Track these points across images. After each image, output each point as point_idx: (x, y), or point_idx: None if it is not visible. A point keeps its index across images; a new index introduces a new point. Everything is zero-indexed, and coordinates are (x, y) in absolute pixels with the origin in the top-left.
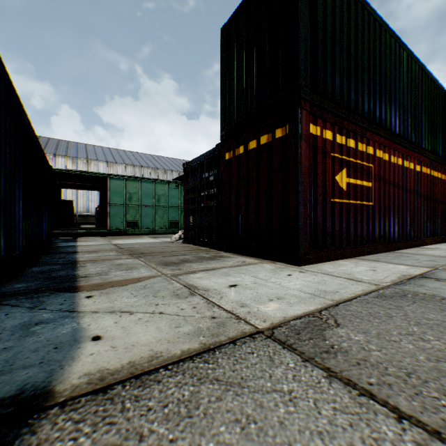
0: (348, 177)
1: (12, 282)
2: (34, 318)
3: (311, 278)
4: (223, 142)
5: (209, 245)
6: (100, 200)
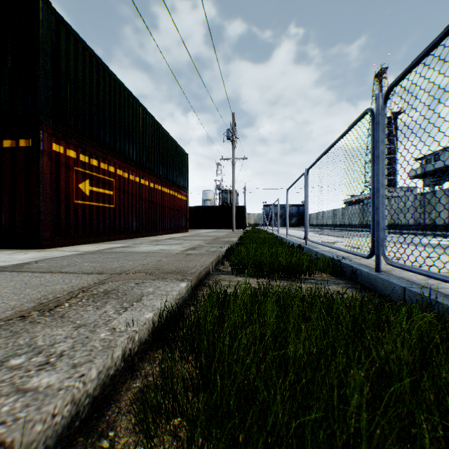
0: (92, 186)
1: None
2: None
3: (44, 253)
4: None
5: None
6: None
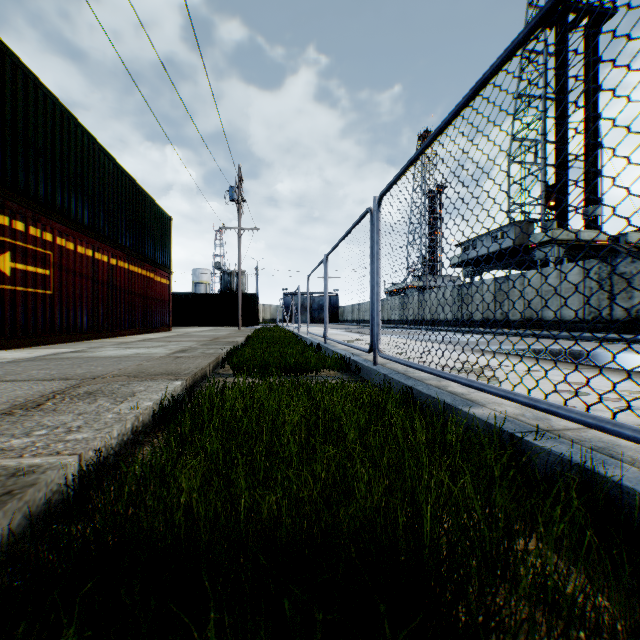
0: (16, 262)
1: None
2: None
3: None
4: None
5: None
6: None
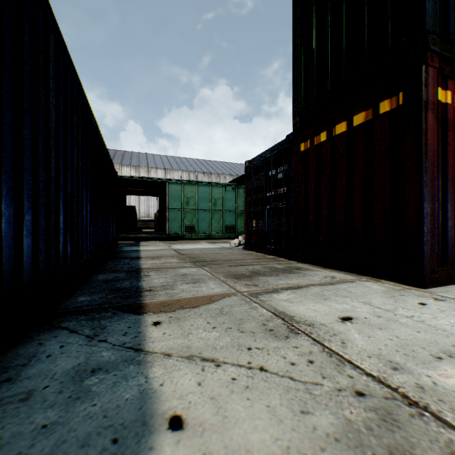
0: None
1: (76, 293)
2: (91, 357)
3: None
4: (296, 131)
5: (277, 253)
6: (159, 205)
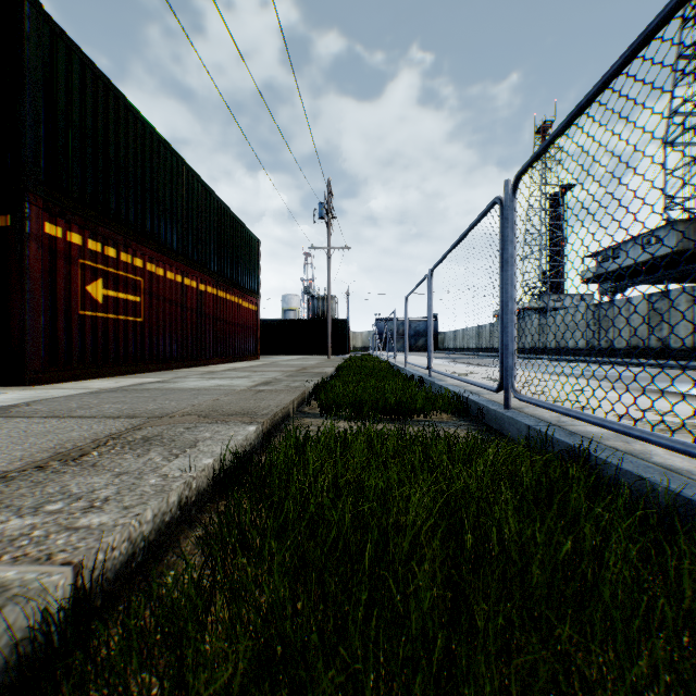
0: (107, 289)
1: None
2: None
3: (34, 392)
4: None
5: None
6: None
